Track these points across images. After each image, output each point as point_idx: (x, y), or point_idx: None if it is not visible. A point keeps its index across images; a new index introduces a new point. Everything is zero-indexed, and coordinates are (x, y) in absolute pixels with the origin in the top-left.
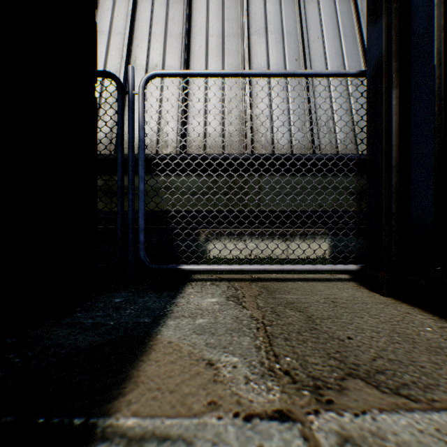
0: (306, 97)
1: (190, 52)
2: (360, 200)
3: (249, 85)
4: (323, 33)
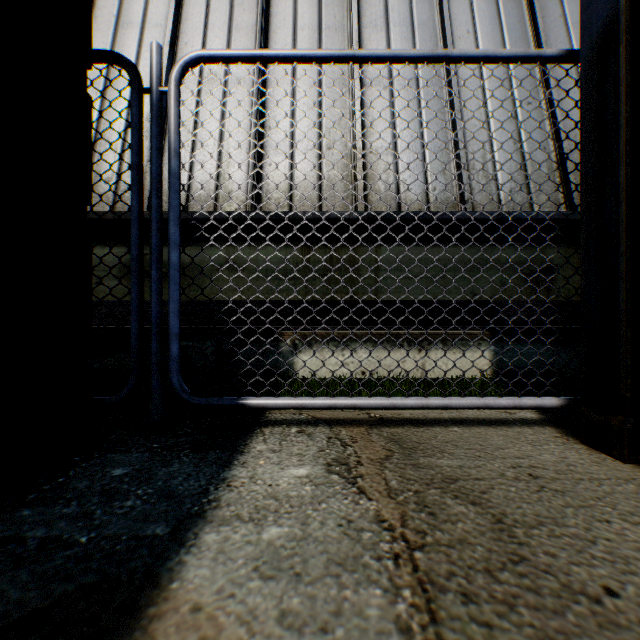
0: (449, 123)
1: None
2: (535, 284)
3: (361, 105)
4: (476, 24)
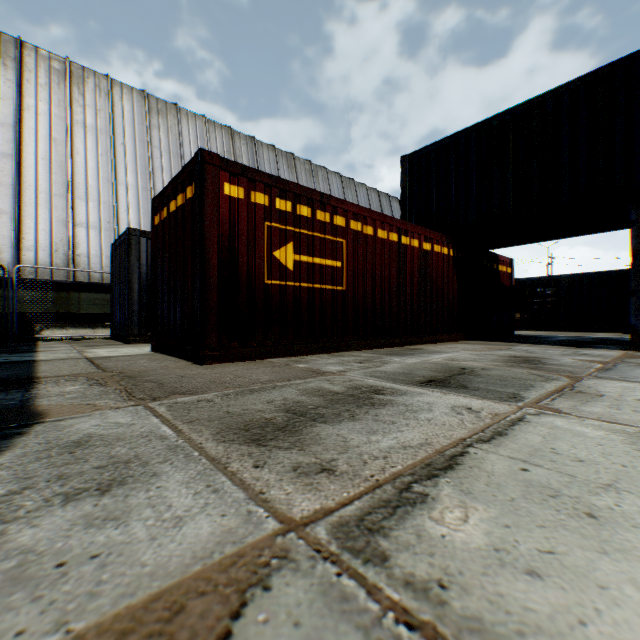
0: None
1: (22, 201)
2: None
3: (74, 234)
4: (130, 207)
